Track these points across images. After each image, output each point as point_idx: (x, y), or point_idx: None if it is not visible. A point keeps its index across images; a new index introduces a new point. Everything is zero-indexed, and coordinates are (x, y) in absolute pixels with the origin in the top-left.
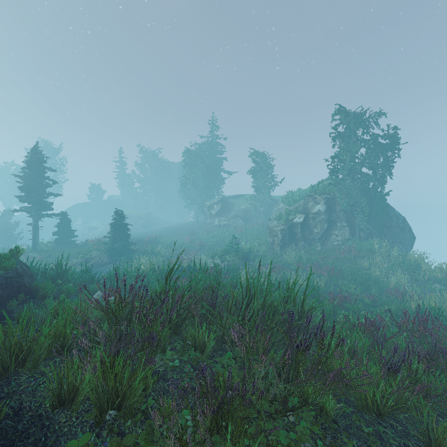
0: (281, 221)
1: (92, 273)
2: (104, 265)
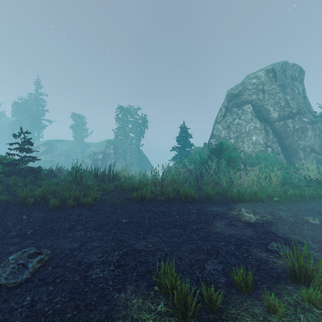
0: (90, 158)
1: None
2: None
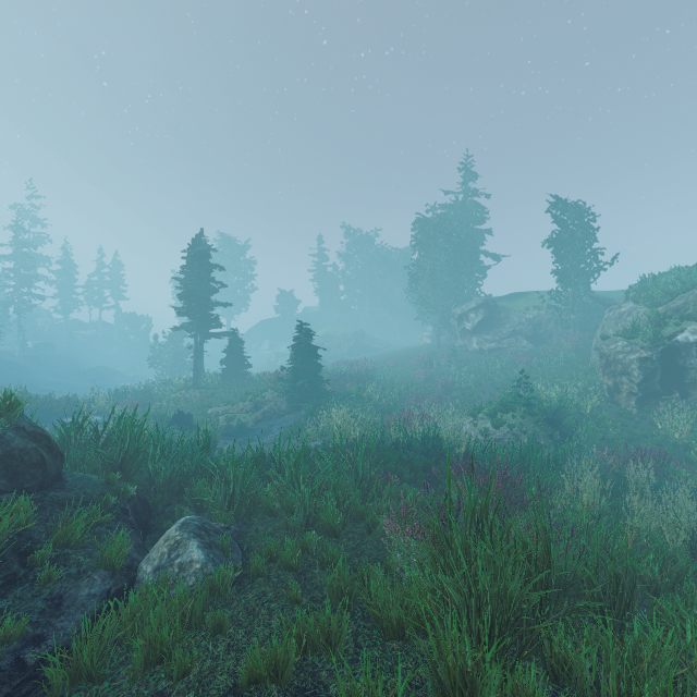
0: (639, 341)
1: (262, 428)
2: (281, 414)
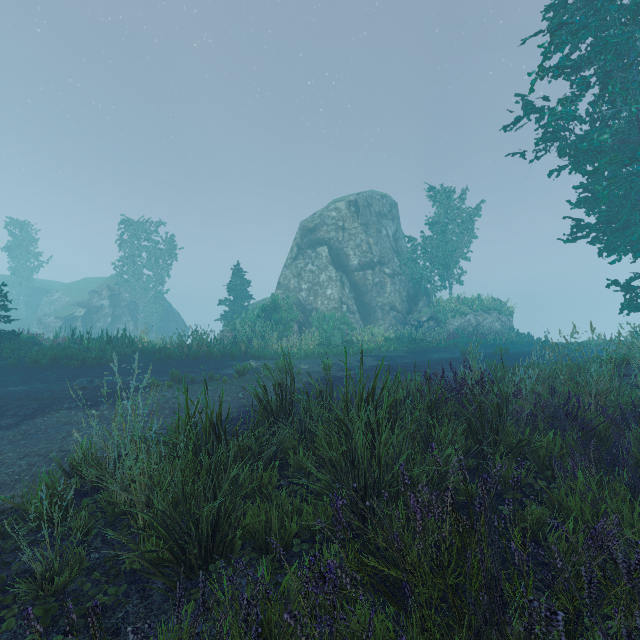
0: (58, 315)
1: None
2: None
